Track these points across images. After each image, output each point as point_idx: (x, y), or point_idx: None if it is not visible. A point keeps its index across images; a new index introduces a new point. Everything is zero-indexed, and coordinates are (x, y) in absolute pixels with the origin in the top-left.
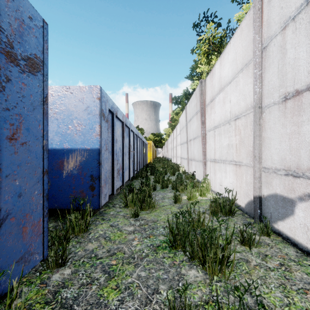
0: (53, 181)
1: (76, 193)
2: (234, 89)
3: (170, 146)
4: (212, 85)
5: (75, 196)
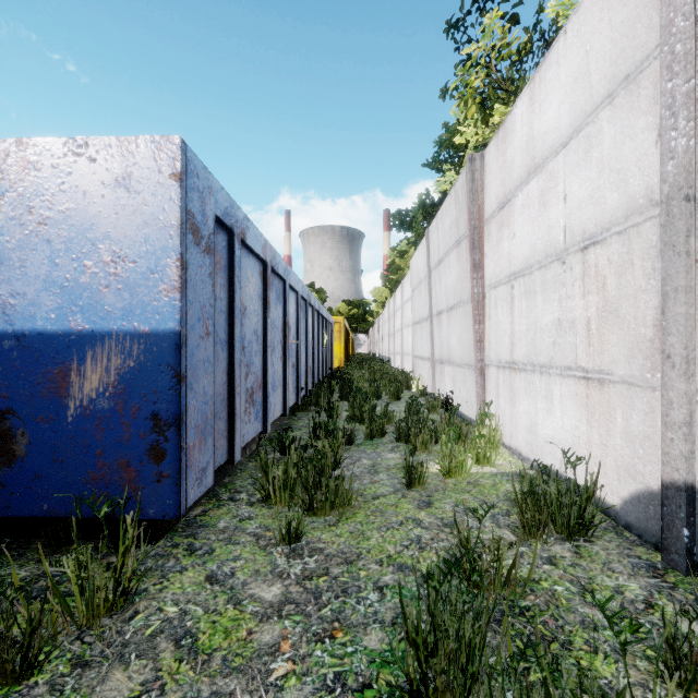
0: (35, 432)
1: (108, 471)
2: (579, 162)
3: (386, 329)
4: (505, 163)
5: (104, 480)
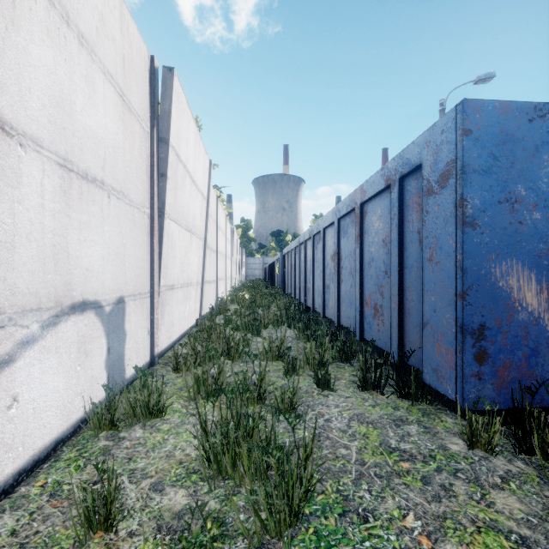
0: None
1: None
2: None
3: None
4: None
5: None
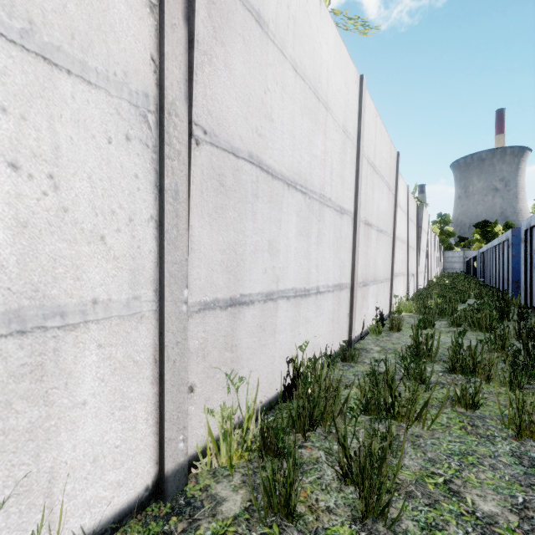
0: None
1: None
2: (403, 219)
3: None
4: None
5: None
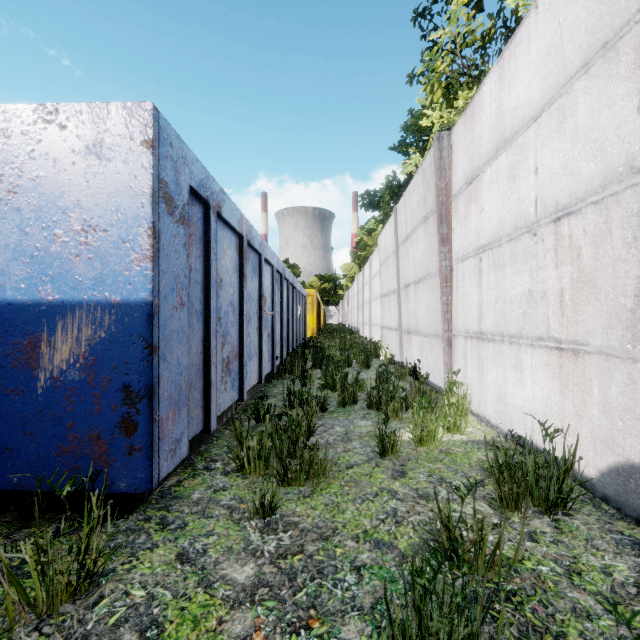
0: (5, 404)
1: (79, 444)
2: (552, 134)
3: (355, 301)
4: (473, 140)
5: (74, 453)
